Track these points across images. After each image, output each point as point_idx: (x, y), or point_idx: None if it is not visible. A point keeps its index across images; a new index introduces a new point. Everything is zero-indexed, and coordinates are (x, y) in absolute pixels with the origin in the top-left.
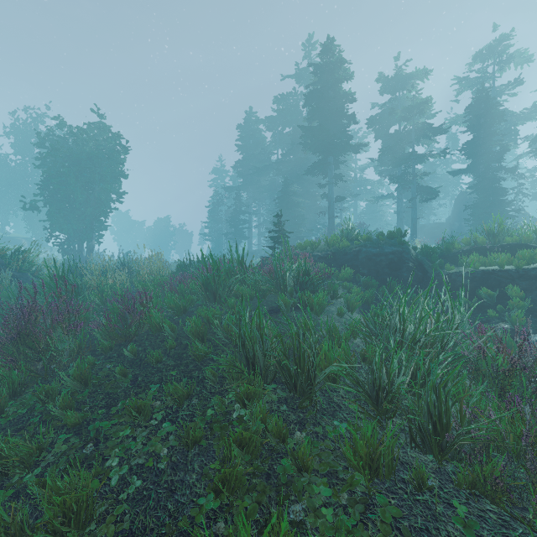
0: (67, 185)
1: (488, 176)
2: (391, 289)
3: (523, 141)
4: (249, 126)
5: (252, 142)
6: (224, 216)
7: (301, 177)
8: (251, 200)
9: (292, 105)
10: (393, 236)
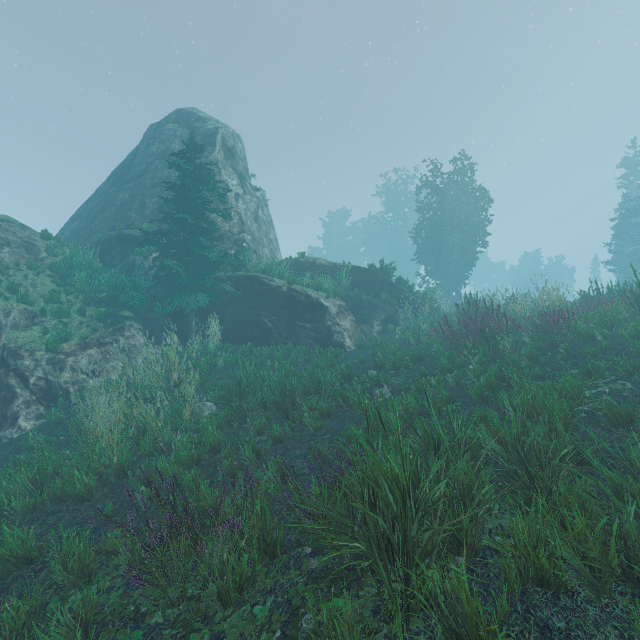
0: (439, 235)
1: None
2: None
3: None
4: None
5: None
6: None
7: None
8: None
9: None
10: None
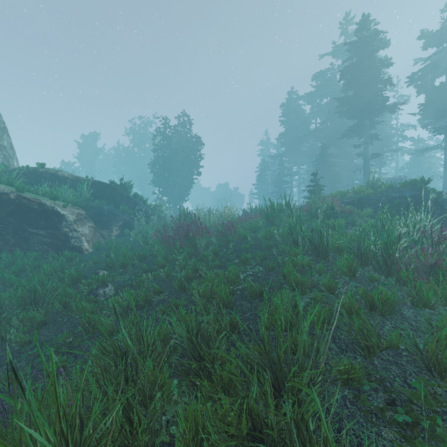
0: (169, 166)
1: None
2: None
3: None
4: (290, 103)
5: (293, 116)
6: (269, 179)
7: (338, 140)
8: (292, 164)
9: (329, 79)
10: (414, 183)
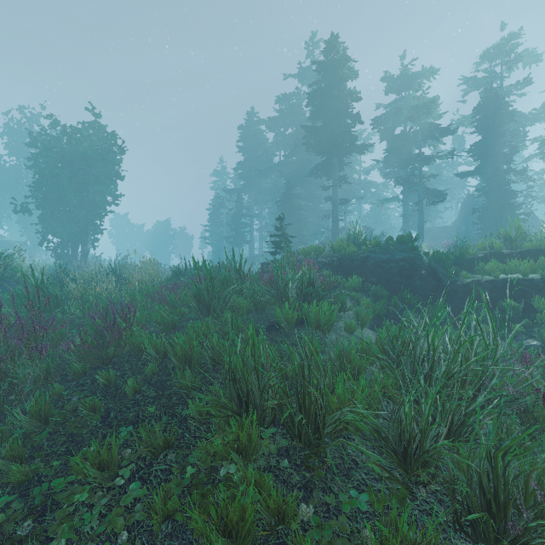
0: (60, 187)
1: (497, 178)
2: (403, 300)
3: (532, 143)
4: (251, 127)
5: (253, 143)
6: (225, 219)
7: (304, 179)
8: (252, 203)
9: (295, 105)
10: (404, 241)
